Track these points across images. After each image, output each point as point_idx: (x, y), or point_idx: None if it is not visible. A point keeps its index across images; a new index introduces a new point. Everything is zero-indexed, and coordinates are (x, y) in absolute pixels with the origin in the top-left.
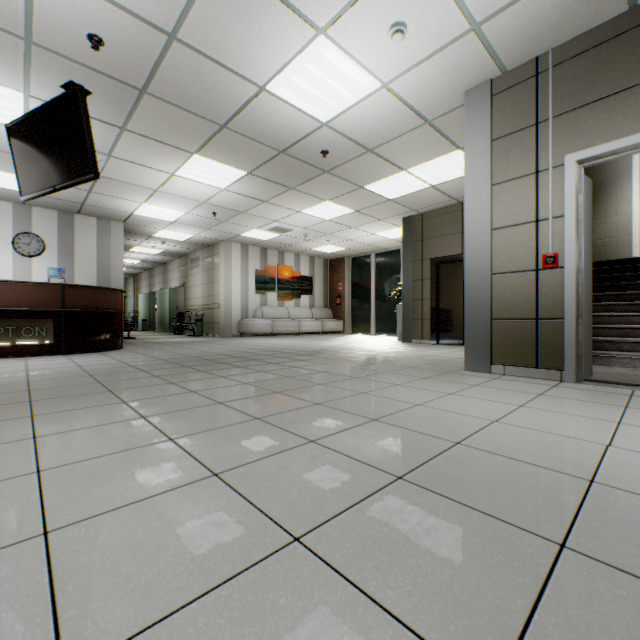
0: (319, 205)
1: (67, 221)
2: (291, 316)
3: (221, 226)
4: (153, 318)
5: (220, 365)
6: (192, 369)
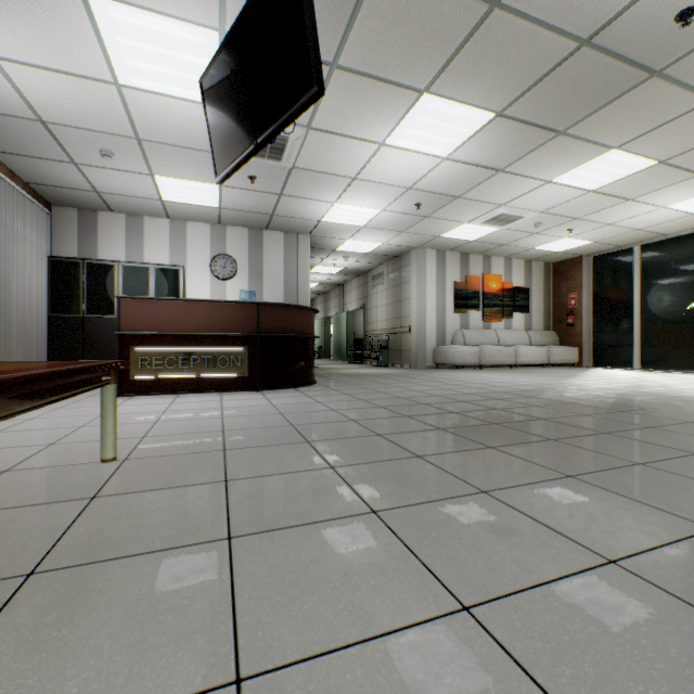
0: (592, 161)
1: (256, 239)
2: (501, 342)
3: (419, 225)
4: (328, 345)
5: (500, 430)
6: (462, 438)
